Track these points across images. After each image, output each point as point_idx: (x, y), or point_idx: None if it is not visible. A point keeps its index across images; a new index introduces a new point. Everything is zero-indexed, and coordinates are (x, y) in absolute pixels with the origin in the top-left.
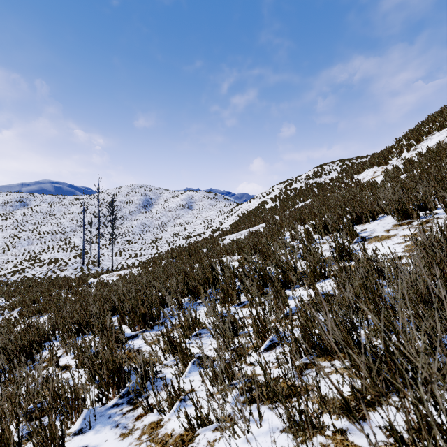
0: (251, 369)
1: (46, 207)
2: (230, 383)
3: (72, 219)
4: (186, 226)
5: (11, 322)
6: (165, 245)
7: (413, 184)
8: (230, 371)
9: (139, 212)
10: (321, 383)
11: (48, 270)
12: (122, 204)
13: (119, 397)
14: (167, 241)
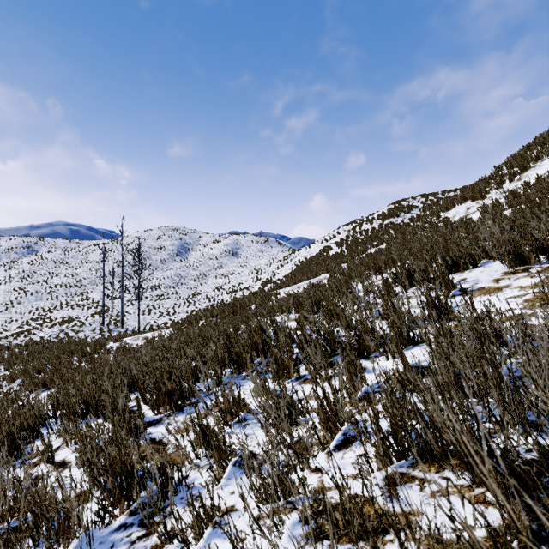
0: (318, 478)
1: (59, 254)
2: (287, 499)
3: (90, 269)
4: (230, 278)
5: (10, 397)
6: (204, 301)
7: (525, 221)
8: (287, 483)
9: (172, 260)
10: (429, 511)
11: (60, 332)
12: (152, 250)
13: (129, 514)
14: (207, 296)
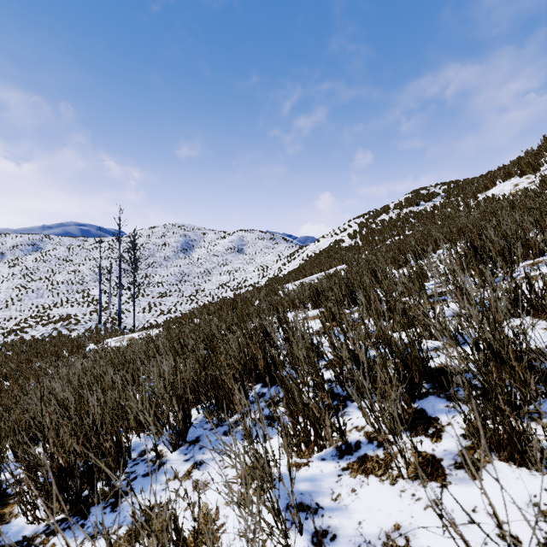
0: None
1: (63, 252)
2: None
3: (93, 266)
4: (235, 275)
5: None
6: (207, 298)
7: None
8: None
9: (176, 257)
10: None
11: (53, 330)
12: (156, 247)
13: None
14: (210, 293)
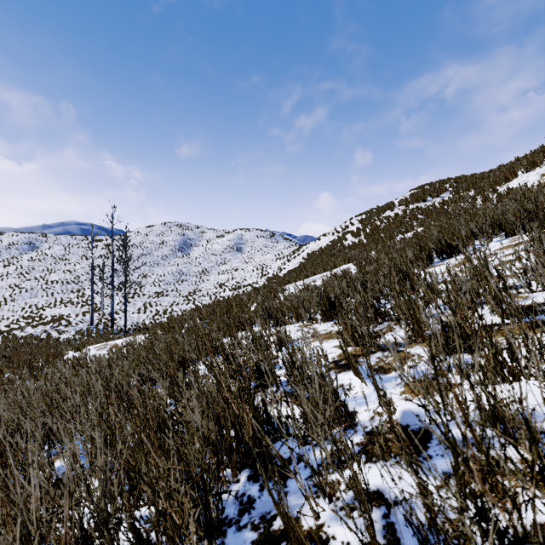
0: None
1: (59, 251)
2: None
3: (89, 265)
4: (233, 274)
5: None
6: (205, 298)
7: None
8: None
9: (174, 256)
10: None
11: (41, 332)
12: (153, 246)
13: None
14: (208, 293)
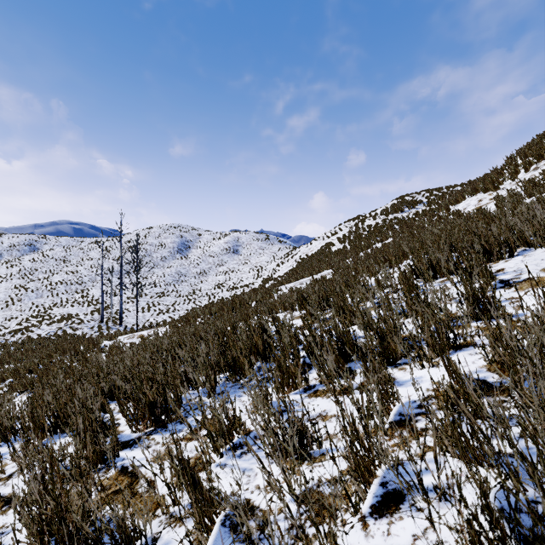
0: None
1: (60, 252)
2: None
3: (91, 266)
4: (230, 275)
5: None
6: (204, 298)
7: None
8: None
9: (173, 258)
10: None
11: (58, 329)
12: (152, 248)
13: None
14: (207, 293)
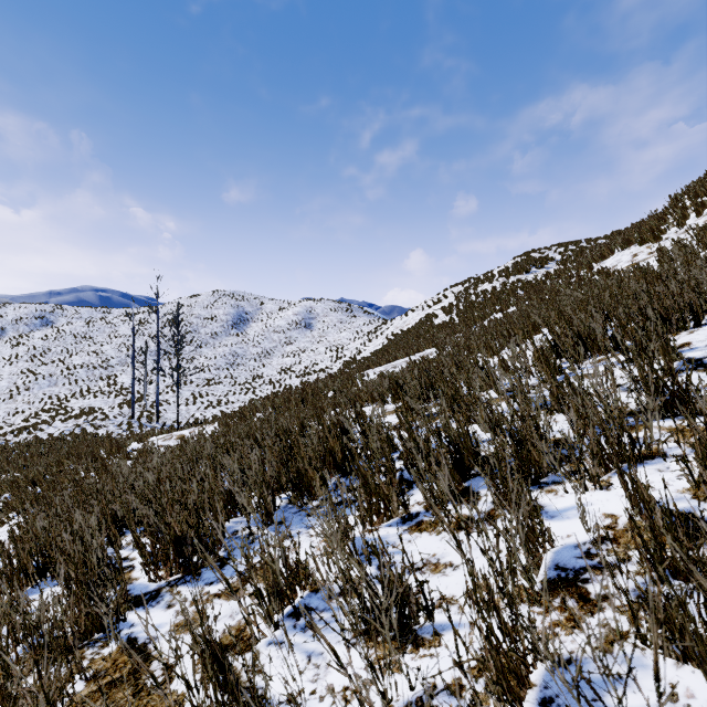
0: None
1: (81, 327)
2: None
3: (120, 345)
4: (301, 356)
5: None
6: (267, 387)
7: None
8: None
9: (227, 334)
10: None
11: (75, 427)
12: (200, 321)
13: None
14: (270, 380)
